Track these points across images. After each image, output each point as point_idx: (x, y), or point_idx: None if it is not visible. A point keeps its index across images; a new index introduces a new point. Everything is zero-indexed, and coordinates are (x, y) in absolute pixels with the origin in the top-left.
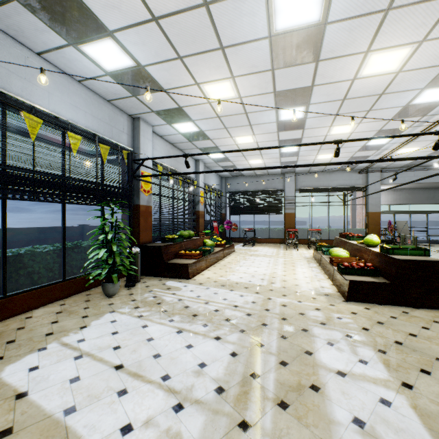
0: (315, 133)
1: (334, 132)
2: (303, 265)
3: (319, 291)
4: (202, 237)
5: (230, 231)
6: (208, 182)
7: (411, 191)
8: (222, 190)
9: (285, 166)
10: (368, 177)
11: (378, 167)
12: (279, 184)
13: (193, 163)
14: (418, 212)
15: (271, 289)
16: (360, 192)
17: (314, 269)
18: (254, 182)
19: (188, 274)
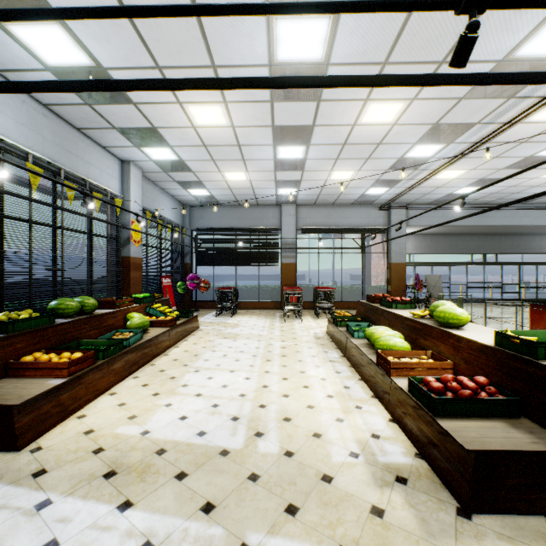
0: (338, 116)
1: (368, 117)
2: (317, 358)
3: (377, 463)
4: (123, 309)
5: (199, 291)
6: (154, 208)
7: (433, 238)
8: (185, 225)
9: (299, 77)
10: (391, 215)
11: (404, 202)
12: (273, 219)
13: (115, 166)
14: (441, 264)
15: (255, 474)
16: (378, 236)
17: (338, 366)
18: (237, 215)
19: (15, 434)
